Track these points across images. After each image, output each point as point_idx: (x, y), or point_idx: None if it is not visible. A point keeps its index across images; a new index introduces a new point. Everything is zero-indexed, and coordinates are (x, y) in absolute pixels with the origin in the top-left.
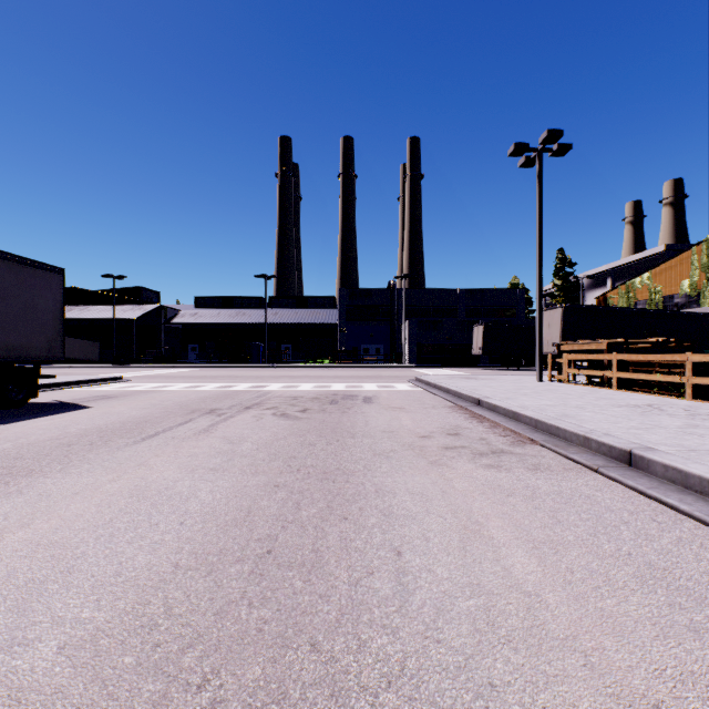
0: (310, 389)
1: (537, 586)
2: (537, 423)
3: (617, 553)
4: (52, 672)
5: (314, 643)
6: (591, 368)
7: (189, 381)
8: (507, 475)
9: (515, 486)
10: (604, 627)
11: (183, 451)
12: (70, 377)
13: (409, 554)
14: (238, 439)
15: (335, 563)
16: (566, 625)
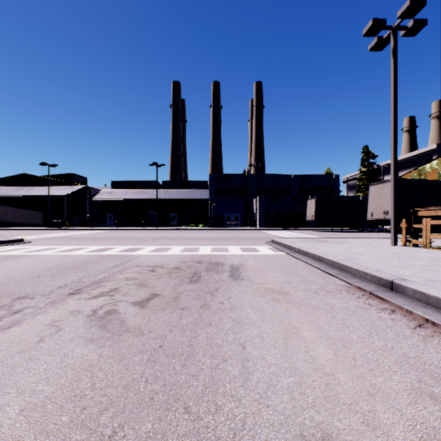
0: (178, 253)
1: None
2: None
3: None
4: None
5: None
6: None
7: (79, 243)
8: None
9: None
10: None
11: None
12: None
13: None
14: None
15: None
16: None
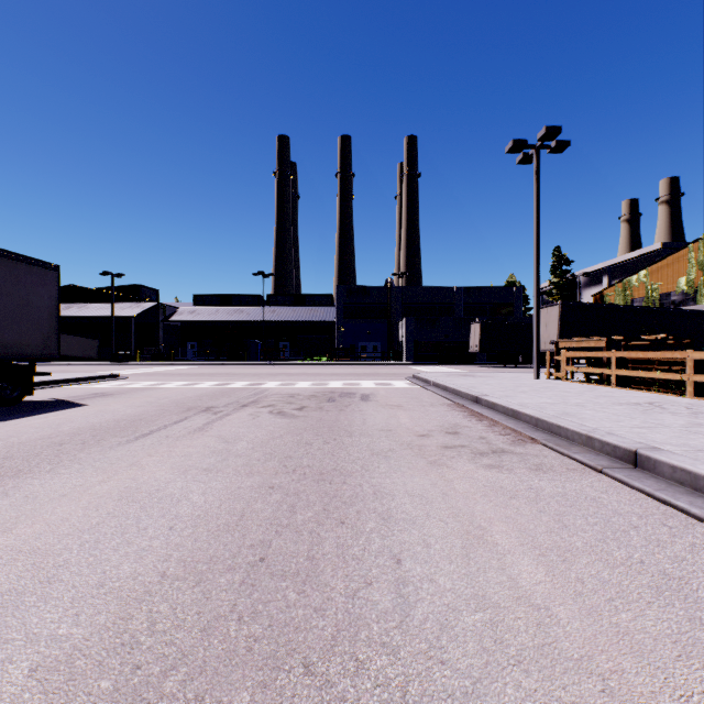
0: (308, 386)
1: (547, 598)
2: (538, 422)
3: (629, 561)
4: (20, 700)
5: (307, 664)
6: (589, 365)
7: (187, 379)
8: (509, 476)
9: (518, 488)
10: (621, 646)
11: (176, 450)
12: (67, 374)
13: (409, 562)
14: (234, 438)
15: (331, 572)
16: (580, 643)
